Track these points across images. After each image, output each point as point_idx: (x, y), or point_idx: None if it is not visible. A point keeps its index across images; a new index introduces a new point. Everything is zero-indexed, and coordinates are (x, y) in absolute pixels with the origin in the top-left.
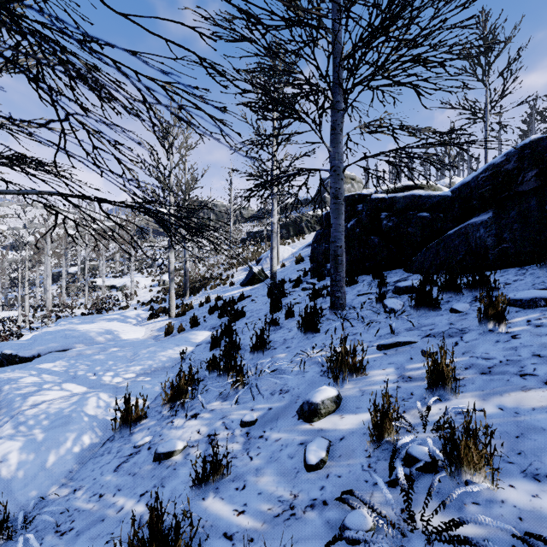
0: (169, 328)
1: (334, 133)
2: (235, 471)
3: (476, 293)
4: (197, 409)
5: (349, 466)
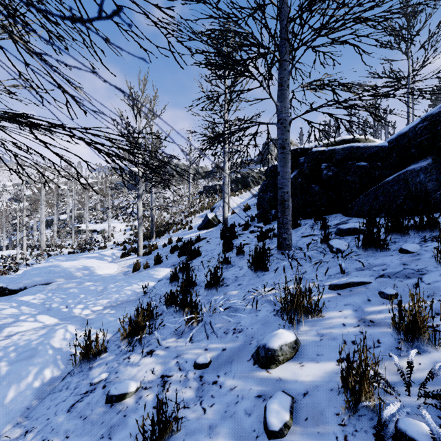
0: (136, 265)
1: (281, 89)
2: (186, 426)
3: (423, 234)
4: (153, 346)
5: (319, 435)
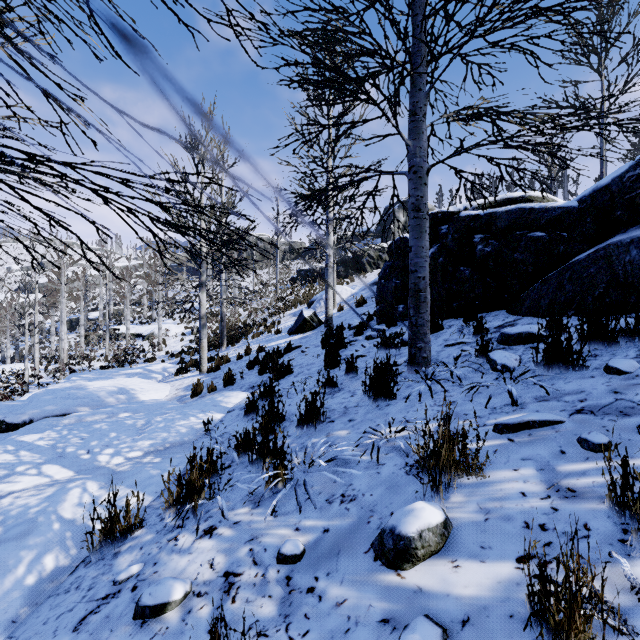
0: (197, 387)
1: (414, 120)
2: None
3: None
4: (215, 519)
5: None
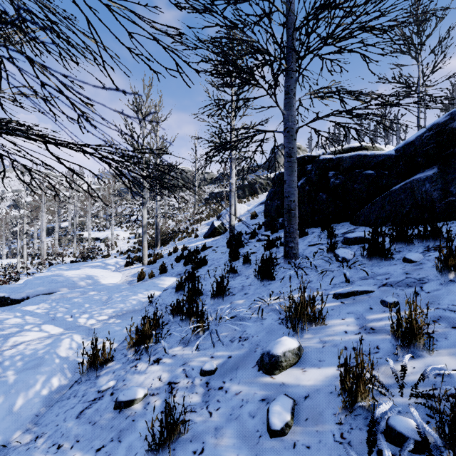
0: (141, 274)
1: (288, 97)
2: (193, 428)
3: (427, 243)
4: (160, 354)
5: (318, 433)
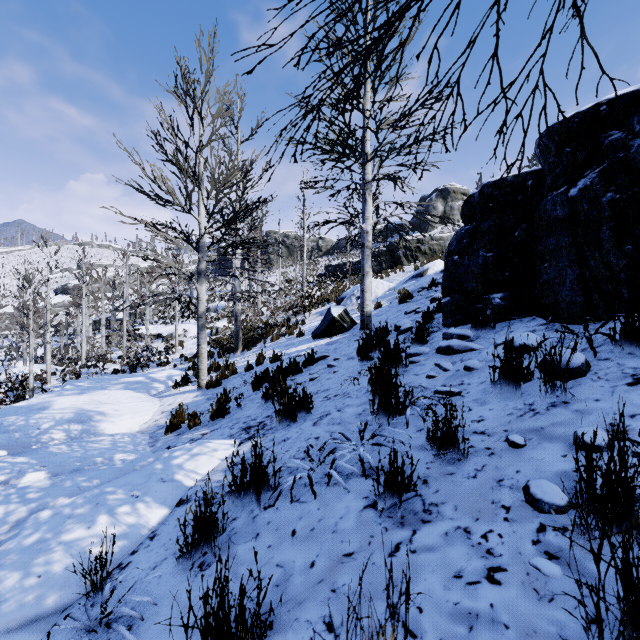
0: (175, 418)
1: None
2: None
3: None
4: None
5: None
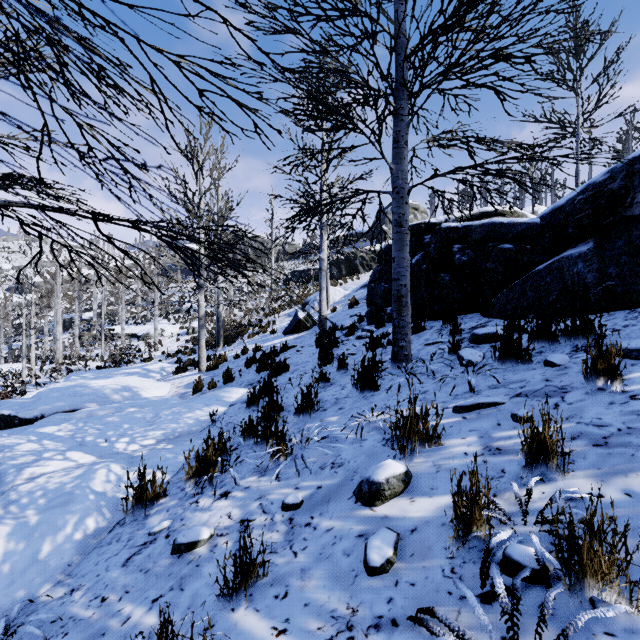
0: (198, 384)
1: (397, 147)
2: (274, 571)
3: (576, 342)
4: (229, 486)
5: (424, 569)
